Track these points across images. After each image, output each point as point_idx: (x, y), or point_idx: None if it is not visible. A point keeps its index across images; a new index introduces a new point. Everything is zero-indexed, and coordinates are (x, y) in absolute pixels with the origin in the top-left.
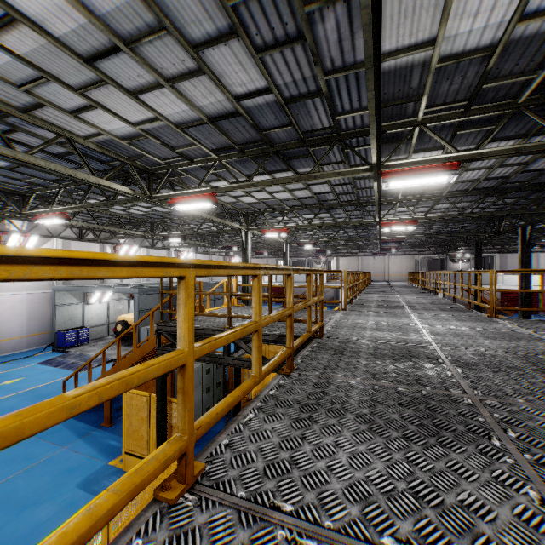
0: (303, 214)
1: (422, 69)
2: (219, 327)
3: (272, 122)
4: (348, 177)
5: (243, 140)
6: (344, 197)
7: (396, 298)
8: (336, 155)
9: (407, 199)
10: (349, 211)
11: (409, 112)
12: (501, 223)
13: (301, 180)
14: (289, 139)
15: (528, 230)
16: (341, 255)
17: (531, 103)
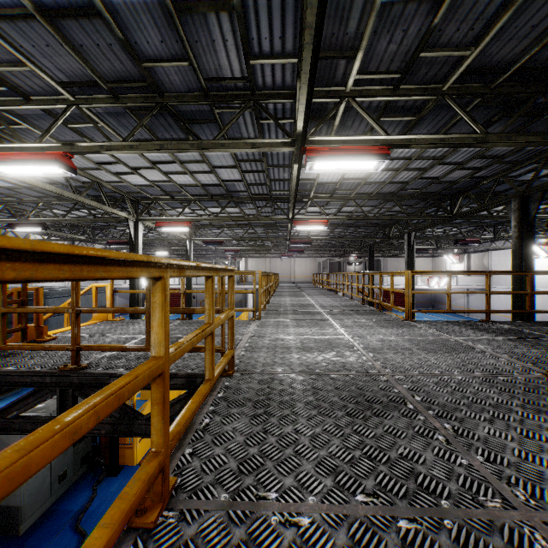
0: (209, 206)
1: (365, 3)
2: (54, 368)
3: (156, 47)
4: (261, 163)
5: (114, 75)
6: (255, 190)
7: (308, 301)
8: (249, 127)
9: (319, 198)
10: (260, 207)
11: (338, 77)
12: (390, 229)
13: (203, 148)
14: (186, 87)
15: (413, 236)
16: (250, 256)
17: (455, 92)
